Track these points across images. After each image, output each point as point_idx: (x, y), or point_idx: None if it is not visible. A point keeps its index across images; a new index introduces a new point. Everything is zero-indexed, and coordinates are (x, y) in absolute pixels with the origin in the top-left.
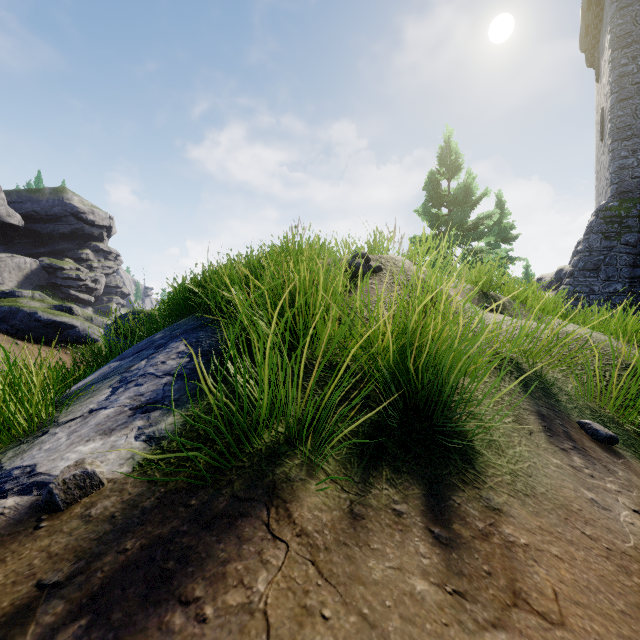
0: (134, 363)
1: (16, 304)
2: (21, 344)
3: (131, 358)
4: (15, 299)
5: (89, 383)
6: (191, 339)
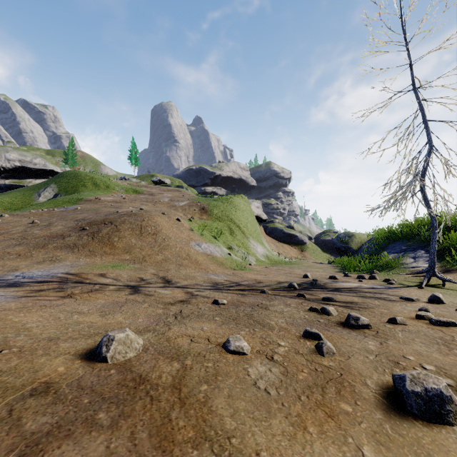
0: (408, 254)
1: (276, 226)
2: (280, 243)
3: (402, 253)
4: (273, 224)
5: (395, 258)
6: (424, 250)
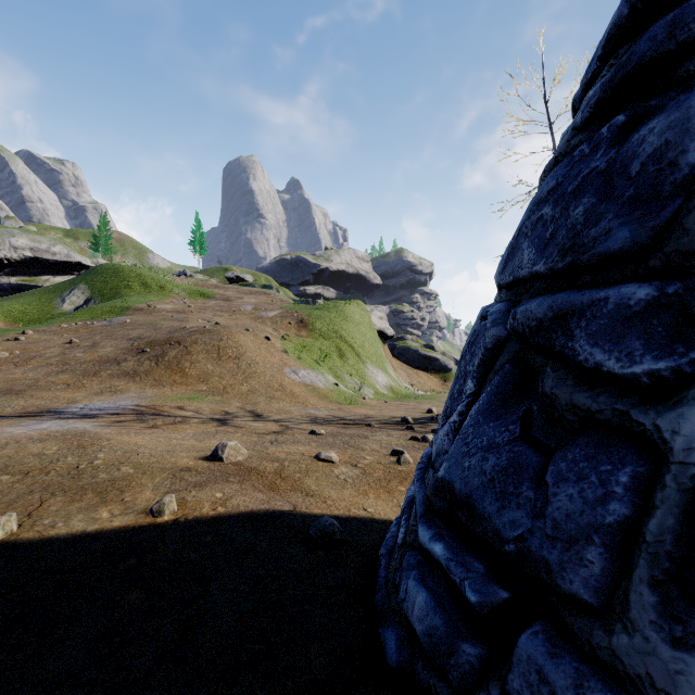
0: None
1: (408, 345)
2: (413, 370)
3: None
4: (405, 341)
5: None
6: None
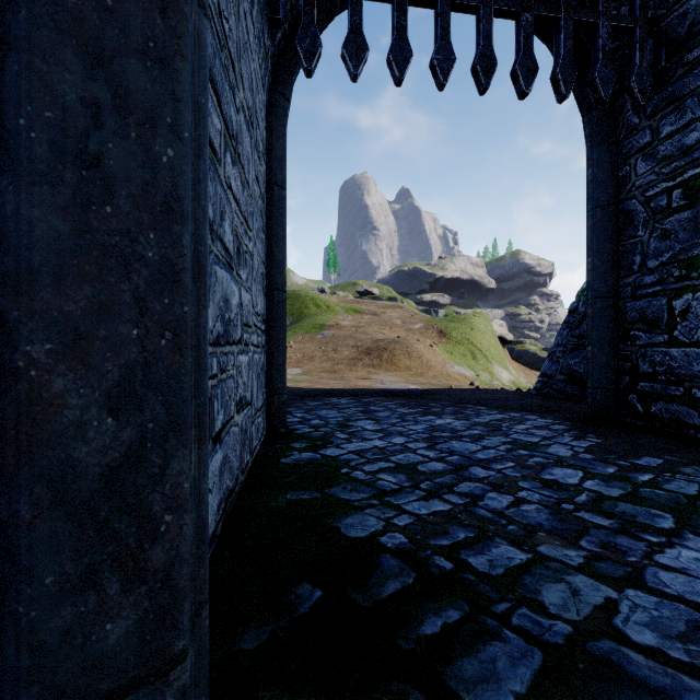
0: None
1: (526, 348)
2: (531, 371)
3: None
4: (523, 345)
5: None
6: None
